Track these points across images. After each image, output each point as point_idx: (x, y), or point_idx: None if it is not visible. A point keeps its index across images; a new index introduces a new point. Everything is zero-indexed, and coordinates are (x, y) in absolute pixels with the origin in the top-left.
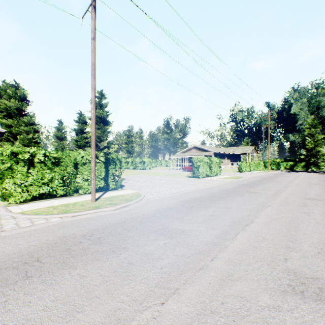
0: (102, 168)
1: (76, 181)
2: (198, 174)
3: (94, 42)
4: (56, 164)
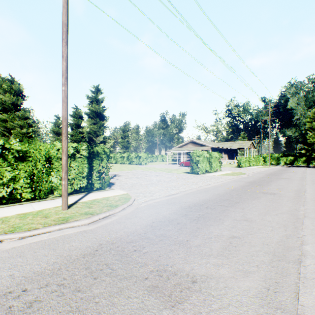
0: (84, 164)
1: (50, 180)
2: (197, 170)
3: None
4: (21, 159)
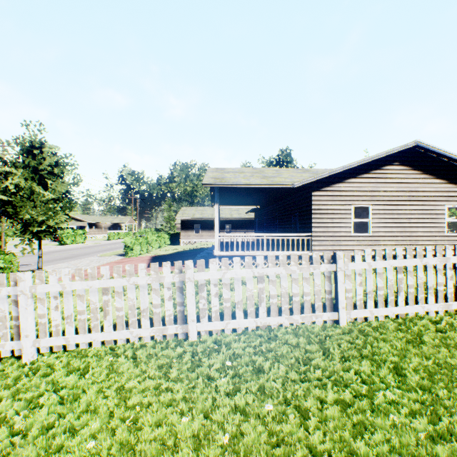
0: None
1: None
2: (65, 243)
3: None
4: None
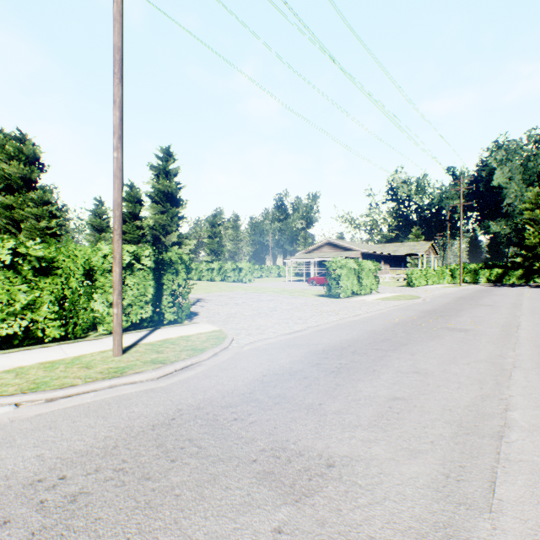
0: (148, 281)
1: (91, 306)
2: (337, 292)
3: (120, 1)
4: (44, 271)
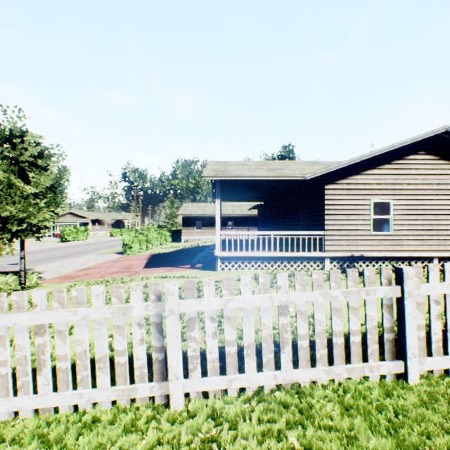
0: None
1: None
2: (66, 239)
3: None
4: None
